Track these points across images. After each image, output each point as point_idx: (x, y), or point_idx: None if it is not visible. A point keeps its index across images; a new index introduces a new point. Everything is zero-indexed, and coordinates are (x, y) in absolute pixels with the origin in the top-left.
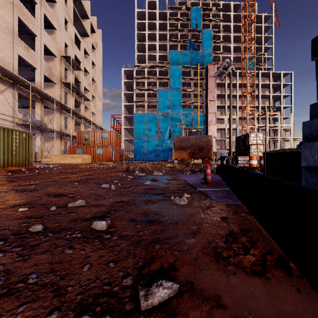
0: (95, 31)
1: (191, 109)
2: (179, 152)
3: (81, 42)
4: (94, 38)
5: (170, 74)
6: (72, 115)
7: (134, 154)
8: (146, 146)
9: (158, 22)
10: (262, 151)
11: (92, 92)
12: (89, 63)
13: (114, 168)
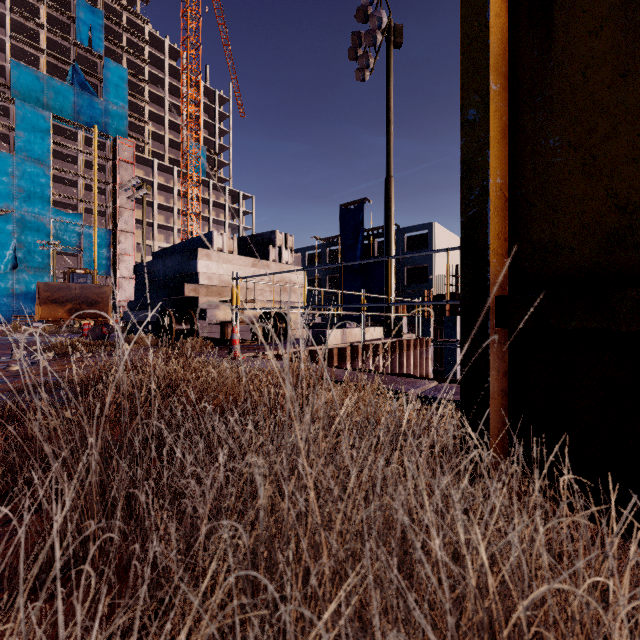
0: None
1: (77, 214)
2: (49, 307)
3: None
4: None
5: (15, 119)
6: None
7: None
8: None
9: None
10: None
11: None
12: None
13: None
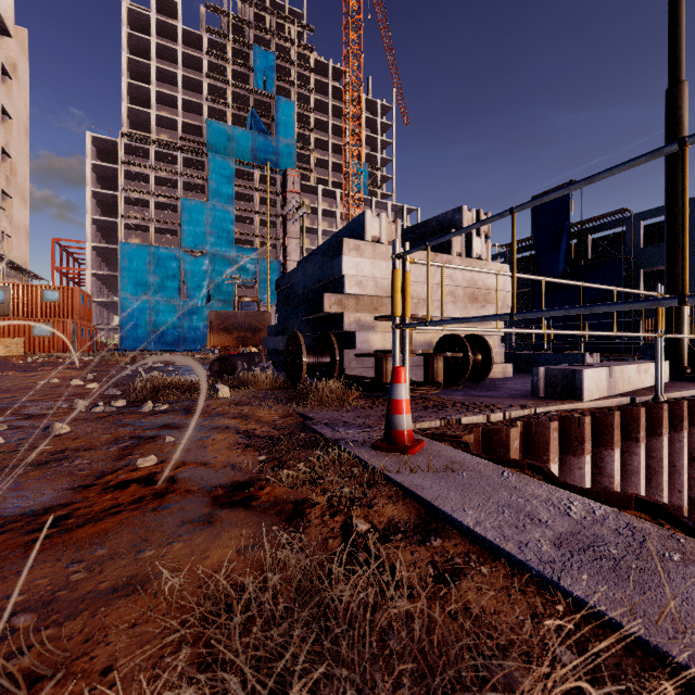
0: (9, 33)
1: (254, 248)
2: (220, 335)
3: None
4: (7, 48)
5: (209, 170)
6: None
7: (122, 336)
8: (153, 319)
9: (181, 50)
10: None
11: (3, 182)
12: None
13: (102, 361)
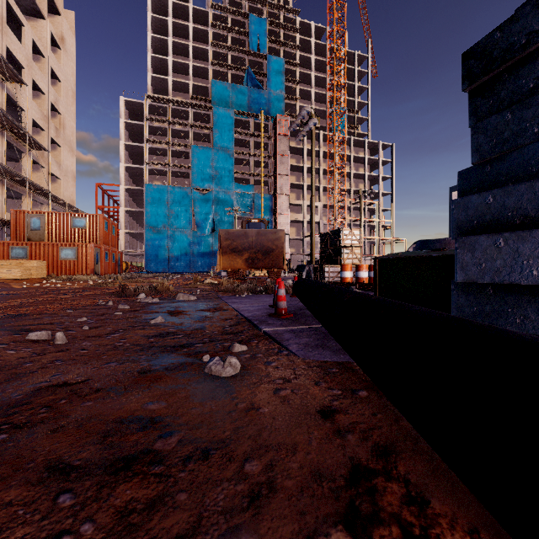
0: (59, 11)
1: (250, 185)
2: (229, 257)
3: (25, 26)
4: (58, 24)
5: (213, 121)
6: (1, 176)
7: (146, 260)
8: (170, 246)
9: (192, 26)
10: (358, 257)
11: (52, 133)
12: (45, 74)
13: (95, 287)
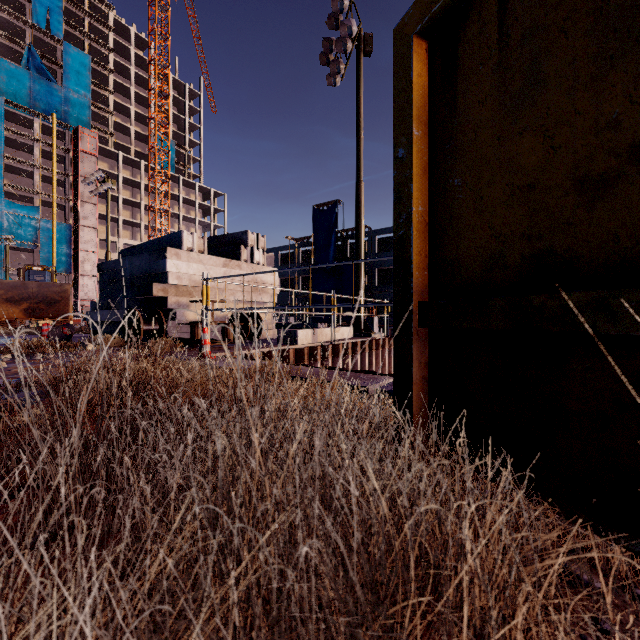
0: None
1: (34, 206)
2: (3, 306)
3: None
4: None
5: None
6: None
7: None
8: None
9: None
10: None
11: None
12: None
13: None
